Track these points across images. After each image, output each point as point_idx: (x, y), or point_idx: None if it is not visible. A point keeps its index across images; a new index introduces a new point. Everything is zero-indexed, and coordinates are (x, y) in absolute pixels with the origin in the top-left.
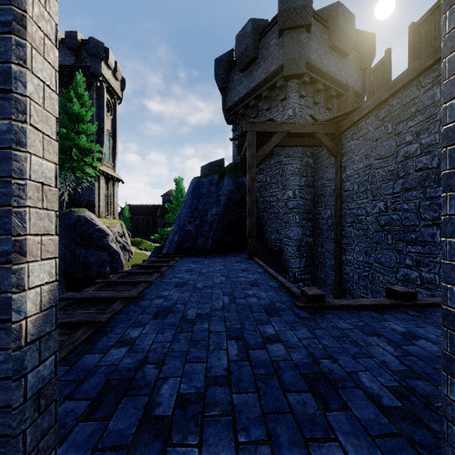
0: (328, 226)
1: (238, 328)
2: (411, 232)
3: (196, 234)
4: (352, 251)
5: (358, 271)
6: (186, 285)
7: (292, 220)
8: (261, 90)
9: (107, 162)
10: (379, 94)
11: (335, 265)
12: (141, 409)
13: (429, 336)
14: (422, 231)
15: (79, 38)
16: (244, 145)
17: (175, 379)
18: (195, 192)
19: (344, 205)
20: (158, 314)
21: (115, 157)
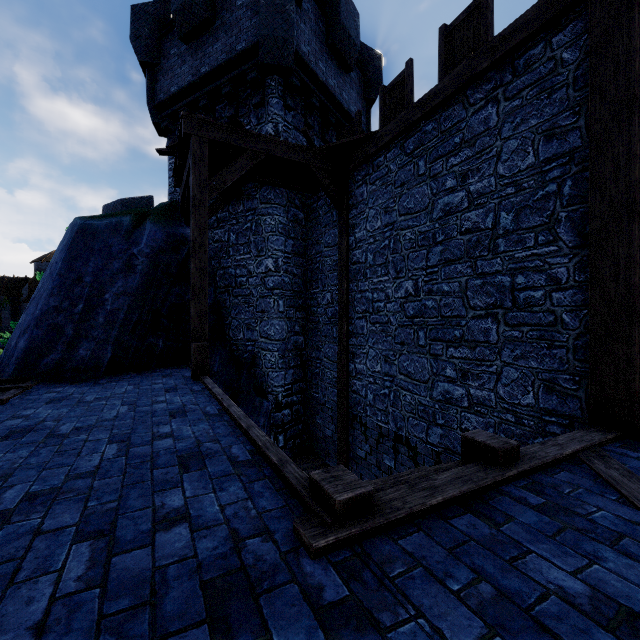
0: (327, 318)
1: None
2: (455, 327)
3: (75, 335)
4: (365, 356)
5: (374, 388)
6: None
7: (273, 307)
8: (221, 81)
9: None
10: (408, 112)
11: (338, 379)
12: None
13: None
14: (471, 325)
15: None
16: (186, 165)
17: None
18: (77, 246)
19: (352, 286)
20: None
21: None
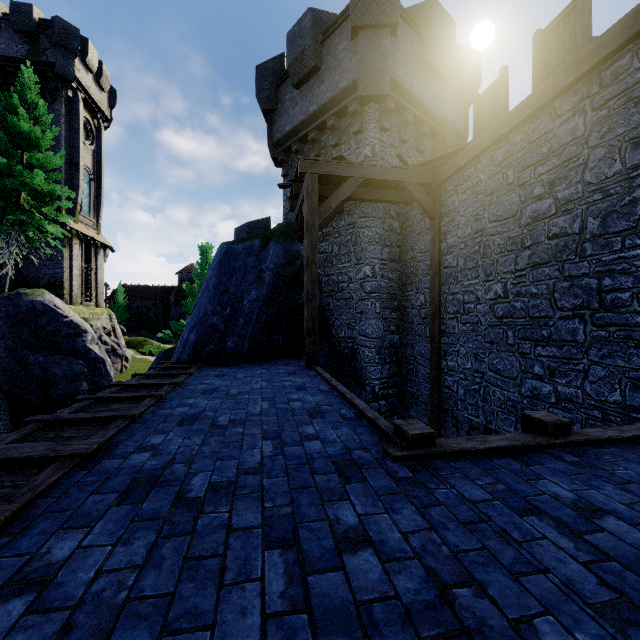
0: (420, 318)
1: (287, 514)
2: (543, 327)
3: (225, 331)
4: (456, 354)
5: (465, 384)
6: (199, 420)
7: (370, 309)
8: (326, 117)
9: (86, 217)
10: (496, 126)
11: (431, 375)
12: None
13: (617, 507)
14: (558, 325)
15: (36, 16)
16: (300, 195)
17: None
18: (224, 265)
19: (444, 288)
20: (130, 490)
21: (99, 210)
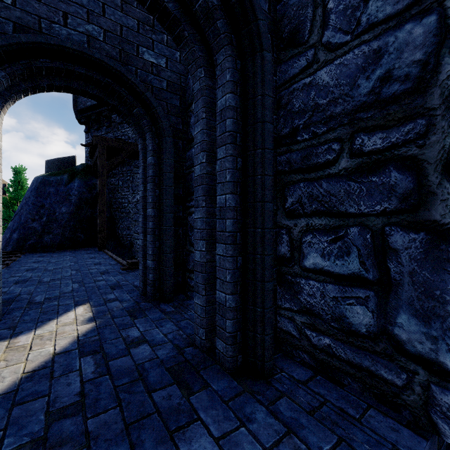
0: None
1: (80, 280)
2: None
3: (42, 232)
4: None
5: None
6: (37, 269)
7: None
8: None
9: None
10: None
11: None
12: (26, 302)
13: None
14: None
15: None
16: (95, 153)
17: (42, 295)
18: (41, 190)
19: None
20: (18, 283)
21: None
